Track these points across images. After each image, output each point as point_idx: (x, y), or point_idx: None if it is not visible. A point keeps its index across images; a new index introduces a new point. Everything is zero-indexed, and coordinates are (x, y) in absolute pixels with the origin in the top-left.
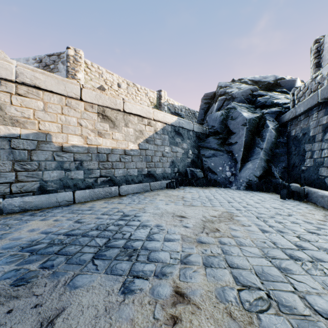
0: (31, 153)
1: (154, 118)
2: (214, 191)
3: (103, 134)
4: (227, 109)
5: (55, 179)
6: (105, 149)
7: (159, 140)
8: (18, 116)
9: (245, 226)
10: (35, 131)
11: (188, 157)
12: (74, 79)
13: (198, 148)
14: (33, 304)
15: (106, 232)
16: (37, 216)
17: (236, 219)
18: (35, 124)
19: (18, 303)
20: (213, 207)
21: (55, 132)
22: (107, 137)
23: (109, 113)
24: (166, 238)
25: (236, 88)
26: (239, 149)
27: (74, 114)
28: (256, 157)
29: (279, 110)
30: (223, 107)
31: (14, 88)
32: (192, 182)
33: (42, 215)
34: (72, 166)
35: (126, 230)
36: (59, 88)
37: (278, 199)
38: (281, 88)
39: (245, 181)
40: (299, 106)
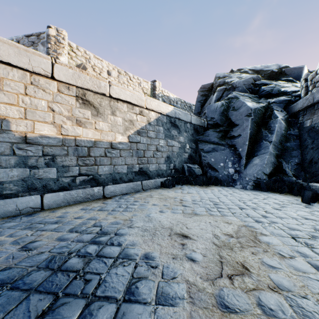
0: None
1: (147, 107)
2: (217, 191)
3: (84, 122)
4: (228, 100)
5: (15, 179)
6: (86, 141)
7: (152, 132)
8: None
9: (286, 259)
10: None
11: (185, 151)
12: None
13: (195, 142)
14: None
15: (58, 275)
16: None
17: (264, 241)
18: None
19: None
20: (223, 217)
21: (15, 118)
22: (89, 127)
23: (92, 97)
24: (161, 292)
25: (236, 78)
26: (243, 143)
27: (43, 96)
28: (264, 152)
29: (288, 99)
30: (223, 98)
31: None
32: (191, 180)
33: None
34: (40, 163)
35: (95, 269)
36: (21, 61)
37: (300, 203)
38: (286, 76)
39: (252, 179)
40: (318, 91)
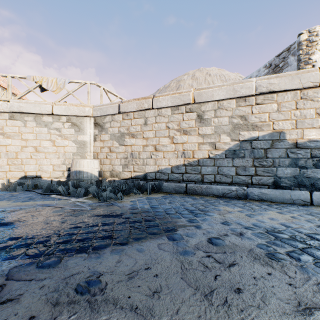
0: (266, 151)
1: None
2: None
3: None
4: None
5: (288, 176)
6: None
7: None
8: (256, 122)
9: None
10: (269, 132)
11: None
12: (307, 64)
13: None
14: (286, 280)
15: None
16: (272, 207)
17: None
18: (269, 125)
19: (273, 271)
20: None
21: (288, 130)
22: None
23: None
24: None
25: None
26: None
27: (311, 105)
28: None
29: None
30: None
31: (253, 100)
32: None
33: (277, 208)
34: (307, 164)
35: None
36: (293, 84)
37: None
38: None
39: None
40: None
